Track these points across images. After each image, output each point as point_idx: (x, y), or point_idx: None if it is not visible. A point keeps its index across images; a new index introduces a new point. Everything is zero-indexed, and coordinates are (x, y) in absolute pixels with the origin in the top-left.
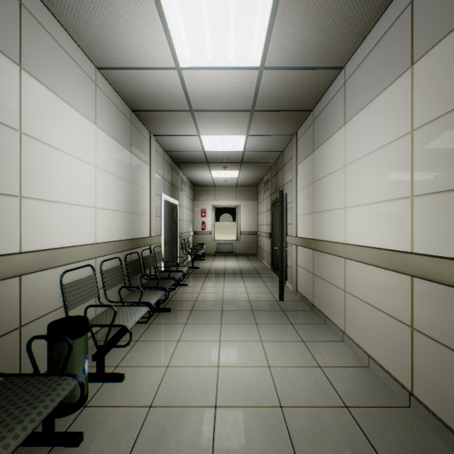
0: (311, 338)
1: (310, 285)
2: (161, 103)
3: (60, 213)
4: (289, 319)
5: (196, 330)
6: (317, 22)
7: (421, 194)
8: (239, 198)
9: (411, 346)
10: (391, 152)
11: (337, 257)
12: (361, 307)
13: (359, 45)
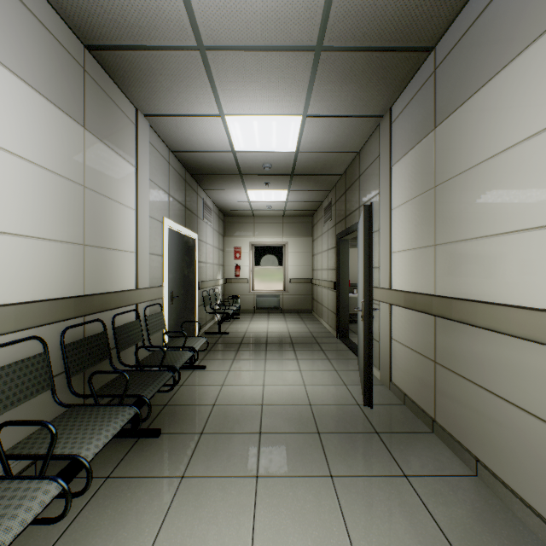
0: (469, 538)
1: (425, 381)
2: (137, 25)
3: None
4: (396, 461)
5: (201, 503)
6: None
7: None
8: (287, 233)
9: None
10: None
11: (521, 342)
12: None
13: None
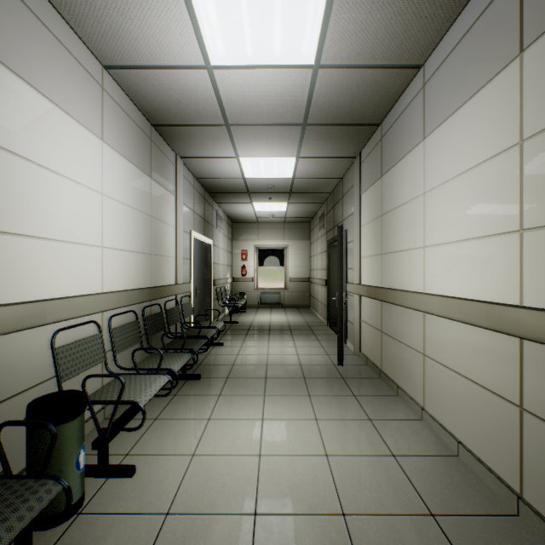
0: (380, 416)
1: (377, 346)
2: (188, 115)
3: (52, 253)
4: (351, 389)
5: (233, 404)
6: (390, 1)
7: (534, 227)
8: (288, 237)
9: (519, 433)
10: (490, 171)
11: (413, 311)
12: (447, 377)
13: (444, 33)
